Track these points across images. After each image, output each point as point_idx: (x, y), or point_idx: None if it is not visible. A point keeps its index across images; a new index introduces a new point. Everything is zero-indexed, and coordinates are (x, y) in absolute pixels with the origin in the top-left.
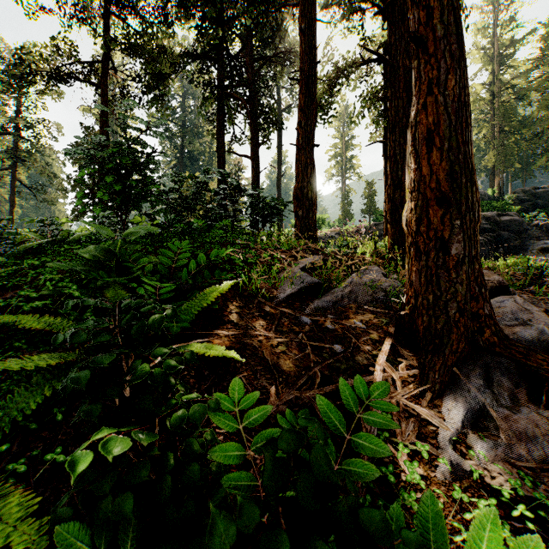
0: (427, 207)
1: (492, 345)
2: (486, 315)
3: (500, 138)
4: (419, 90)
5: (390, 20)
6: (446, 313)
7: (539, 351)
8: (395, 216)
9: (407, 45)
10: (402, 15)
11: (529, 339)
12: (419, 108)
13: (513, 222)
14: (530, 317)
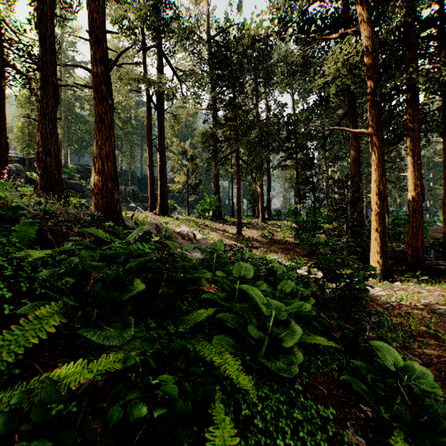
0: (107, 181)
1: (125, 227)
2: (123, 218)
3: (66, 122)
4: (102, 136)
5: (43, 45)
6: (114, 217)
7: (134, 228)
8: (47, 172)
9: (55, 69)
10: (53, 51)
11: (131, 226)
12: (103, 143)
13: (78, 185)
14: (128, 222)
